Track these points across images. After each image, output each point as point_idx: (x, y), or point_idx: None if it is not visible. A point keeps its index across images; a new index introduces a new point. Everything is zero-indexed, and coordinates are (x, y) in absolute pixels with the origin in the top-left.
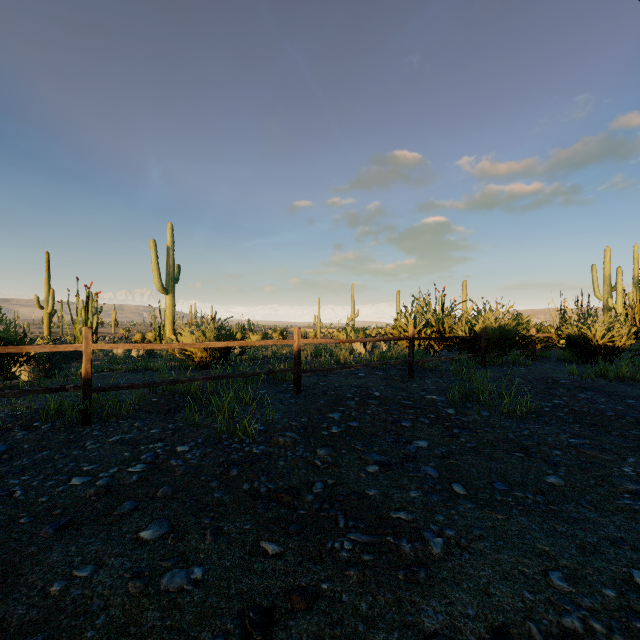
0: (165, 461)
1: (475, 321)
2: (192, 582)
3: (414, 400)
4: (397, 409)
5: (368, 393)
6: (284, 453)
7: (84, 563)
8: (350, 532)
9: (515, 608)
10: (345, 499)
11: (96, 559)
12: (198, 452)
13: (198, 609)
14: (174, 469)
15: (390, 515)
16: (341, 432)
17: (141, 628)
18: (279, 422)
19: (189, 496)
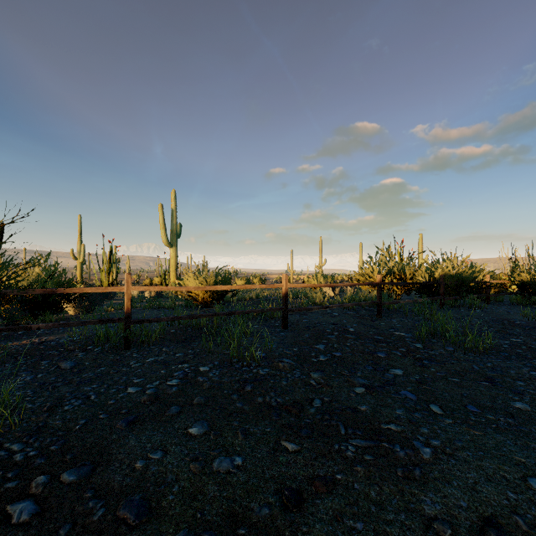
0: (193, 378)
1: (434, 269)
2: (235, 467)
3: (385, 336)
4: (371, 343)
5: (344, 329)
6: (285, 375)
7: (154, 448)
8: (351, 438)
9: (501, 504)
10: (342, 412)
11: (162, 446)
12: (217, 372)
13: (244, 486)
14: (202, 384)
15: (381, 427)
16: (328, 360)
17: (206, 496)
18: (276, 351)
19: (218, 405)
